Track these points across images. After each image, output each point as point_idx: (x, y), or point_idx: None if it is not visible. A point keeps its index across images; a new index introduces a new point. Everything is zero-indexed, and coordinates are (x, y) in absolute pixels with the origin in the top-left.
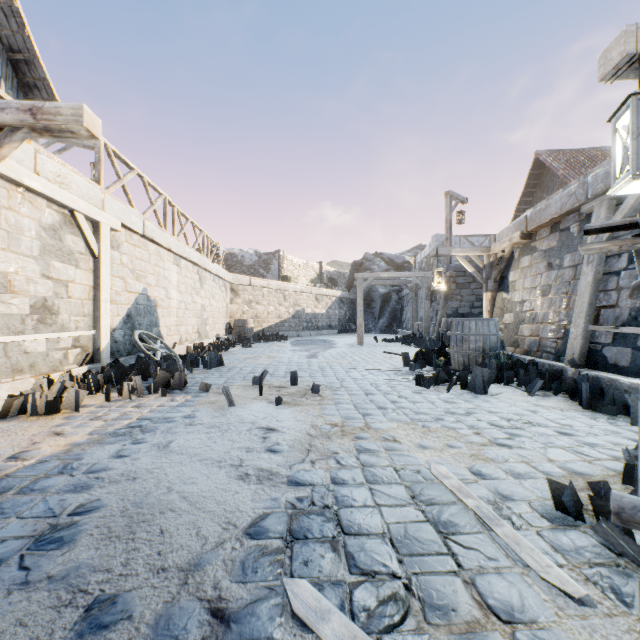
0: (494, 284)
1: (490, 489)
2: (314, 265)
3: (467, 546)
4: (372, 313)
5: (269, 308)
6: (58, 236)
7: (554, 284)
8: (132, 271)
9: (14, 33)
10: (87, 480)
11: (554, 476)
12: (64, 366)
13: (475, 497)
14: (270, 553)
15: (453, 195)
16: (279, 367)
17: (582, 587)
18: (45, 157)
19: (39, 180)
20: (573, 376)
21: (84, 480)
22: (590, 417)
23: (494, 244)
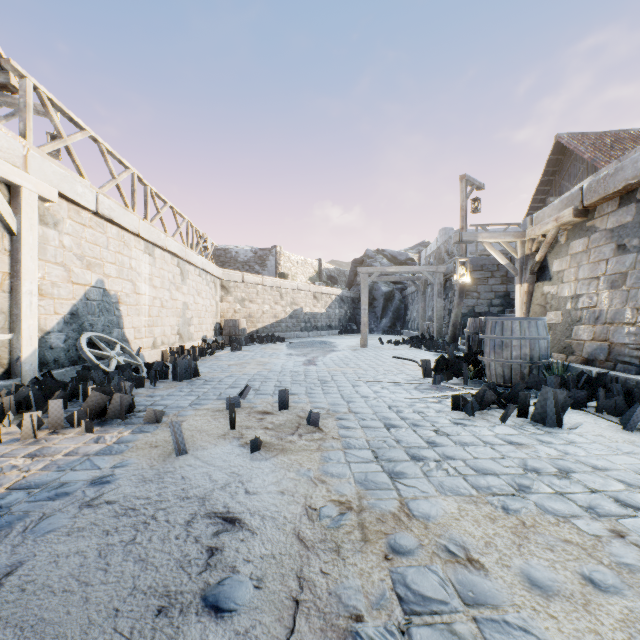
0: (531, 276)
1: None
2: (313, 262)
3: None
4: (374, 313)
5: (264, 307)
6: None
7: (631, 272)
8: (79, 257)
9: None
10: None
11: None
12: None
13: None
14: None
15: (469, 179)
16: (268, 378)
17: None
18: None
19: None
20: None
21: None
22: None
23: (531, 227)
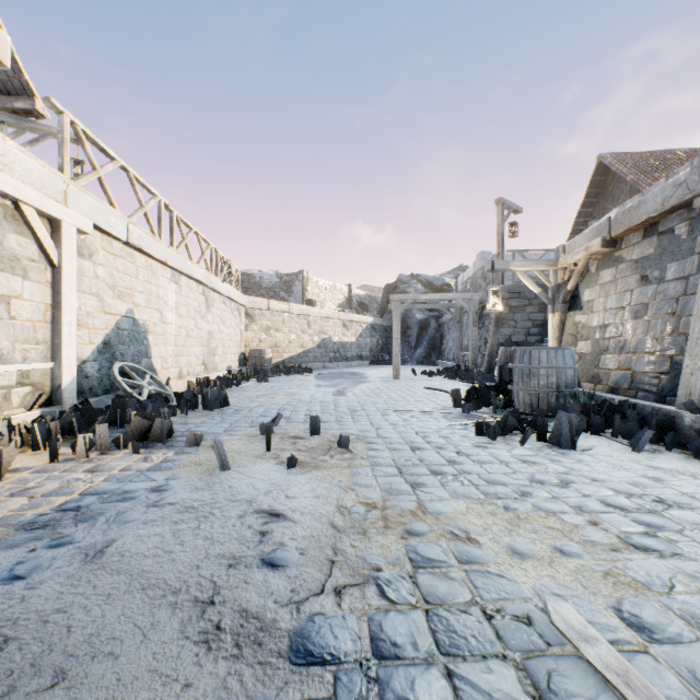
0: (563, 305)
1: (682, 674)
2: (342, 288)
3: None
4: (408, 342)
5: (290, 336)
6: None
7: (652, 302)
8: (111, 287)
9: None
10: None
11: None
12: (4, 411)
13: None
14: None
15: (505, 203)
16: (298, 408)
17: None
18: None
19: None
20: (693, 425)
21: None
22: None
23: (563, 256)
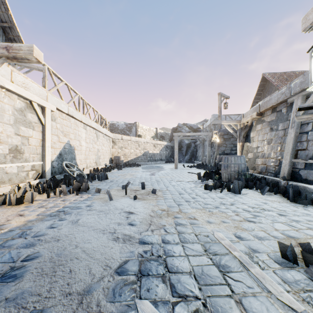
0: (243, 138)
1: (246, 246)
2: (153, 129)
3: (236, 279)
4: (182, 153)
5: (131, 150)
6: (23, 114)
7: (274, 138)
8: (62, 132)
9: (3, 13)
10: (33, 241)
11: (279, 238)
12: (27, 180)
13: (238, 251)
14: (129, 284)
15: (222, 94)
16: (136, 180)
17: (301, 305)
18: (16, 74)
19: (13, 85)
20: (284, 185)
21: (31, 241)
22: (294, 206)
23: (243, 118)
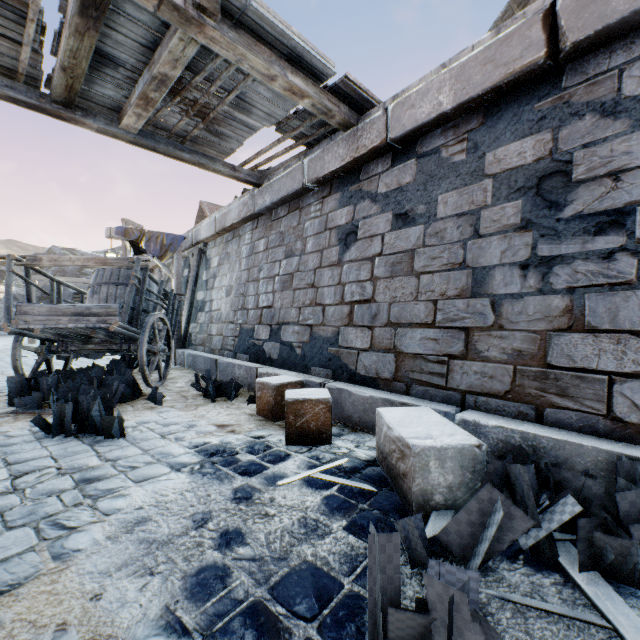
0: None
1: None
2: None
3: None
4: None
5: None
6: None
7: None
8: None
9: None
10: None
11: None
12: None
13: None
14: None
15: (129, 222)
16: None
17: None
18: None
19: None
20: None
21: None
22: None
23: None
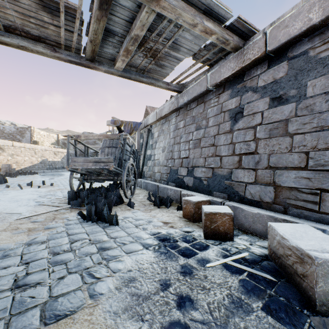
0: None
1: None
2: (54, 135)
3: None
4: None
5: (25, 158)
6: None
7: None
8: None
9: None
10: None
11: None
12: None
13: None
14: (42, 197)
15: (115, 118)
16: (36, 182)
17: None
18: None
19: None
20: None
21: None
22: None
23: None
